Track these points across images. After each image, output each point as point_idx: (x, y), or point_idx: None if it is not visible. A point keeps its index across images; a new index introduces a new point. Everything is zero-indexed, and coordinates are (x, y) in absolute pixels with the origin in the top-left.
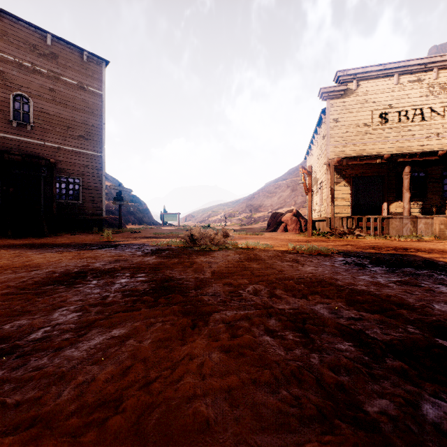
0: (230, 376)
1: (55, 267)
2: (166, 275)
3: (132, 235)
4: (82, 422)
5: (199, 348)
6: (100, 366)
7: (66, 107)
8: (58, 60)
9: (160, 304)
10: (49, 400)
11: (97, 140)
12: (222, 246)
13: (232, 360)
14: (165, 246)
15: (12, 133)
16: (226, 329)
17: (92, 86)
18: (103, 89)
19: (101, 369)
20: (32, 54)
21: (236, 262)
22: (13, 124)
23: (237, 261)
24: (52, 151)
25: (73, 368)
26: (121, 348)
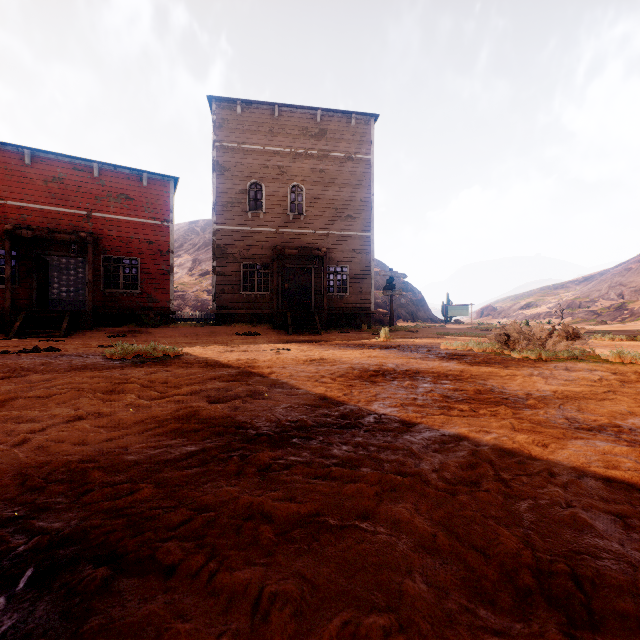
0: (617, 504)
1: (351, 363)
2: (479, 386)
3: (409, 335)
4: (449, 487)
5: (559, 467)
6: (442, 455)
7: (334, 186)
8: (327, 135)
9: (484, 416)
10: (411, 465)
11: (365, 217)
12: (563, 355)
13: (618, 491)
14: (464, 351)
15: (289, 227)
16: (599, 459)
17: (360, 153)
18: (372, 151)
19: (444, 457)
20: (304, 139)
21: (598, 381)
22: (290, 218)
23: (599, 380)
24: (321, 240)
25: (418, 450)
26: (458, 446)
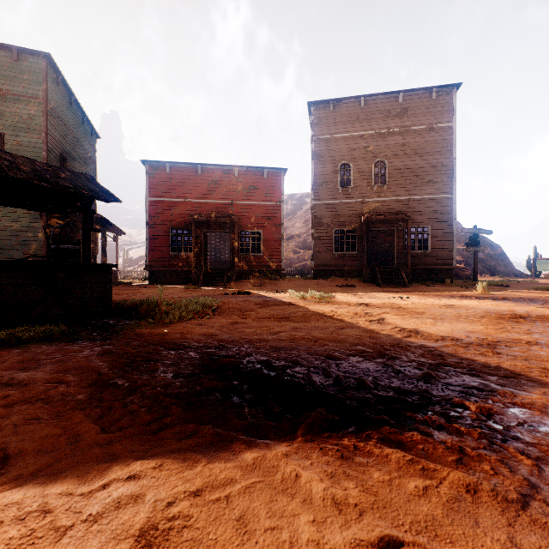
0: None
1: (481, 309)
2: None
3: (503, 289)
4: None
5: None
6: None
7: (414, 156)
8: (408, 113)
9: None
10: None
11: (446, 180)
12: None
13: None
14: None
15: (373, 197)
16: None
17: (441, 122)
18: (454, 118)
19: None
20: (387, 120)
21: None
22: (374, 189)
23: None
24: (402, 205)
25: None
26: None
